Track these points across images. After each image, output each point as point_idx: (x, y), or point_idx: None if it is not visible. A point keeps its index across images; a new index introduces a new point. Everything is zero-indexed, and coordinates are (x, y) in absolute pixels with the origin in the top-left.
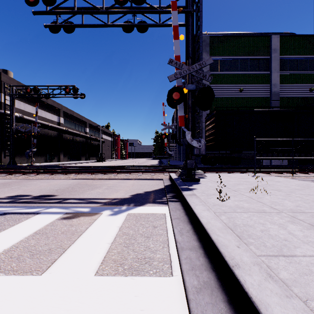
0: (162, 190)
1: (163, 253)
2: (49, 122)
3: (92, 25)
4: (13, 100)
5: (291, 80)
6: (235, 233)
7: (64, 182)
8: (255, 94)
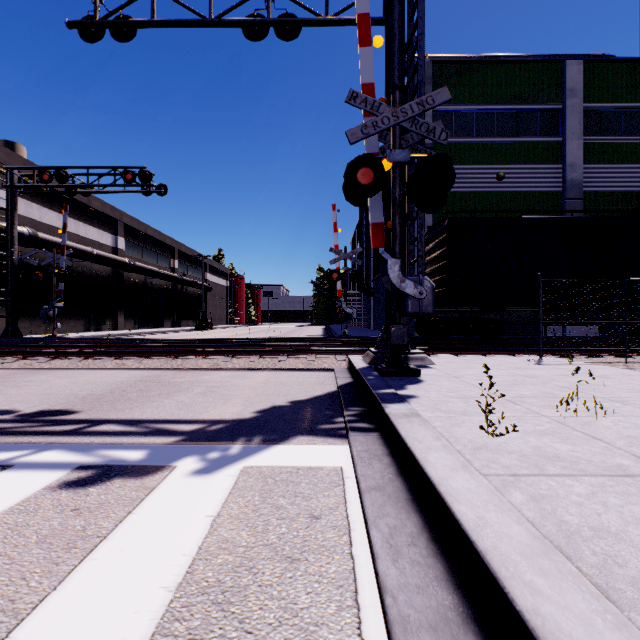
0: (332, 398)
1: (339, 639)
2: (94, 247)
3: (174, 21)
4: (15, 198)
5: (608, 156)
6: (586, 574)
7: (109, 376)
8: (531, 187)
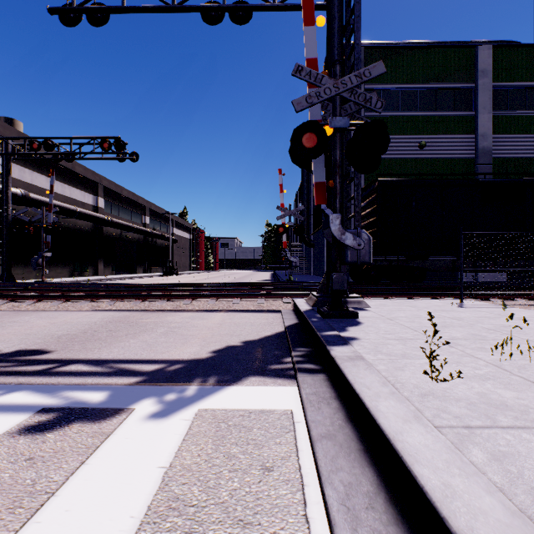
0: (280, 338)
1: None
2: (77, 205)
3: (142, 7)
4: (9, 164)
5: (514, 127)
6: None
7: (84, 317)
8: (448, 154)
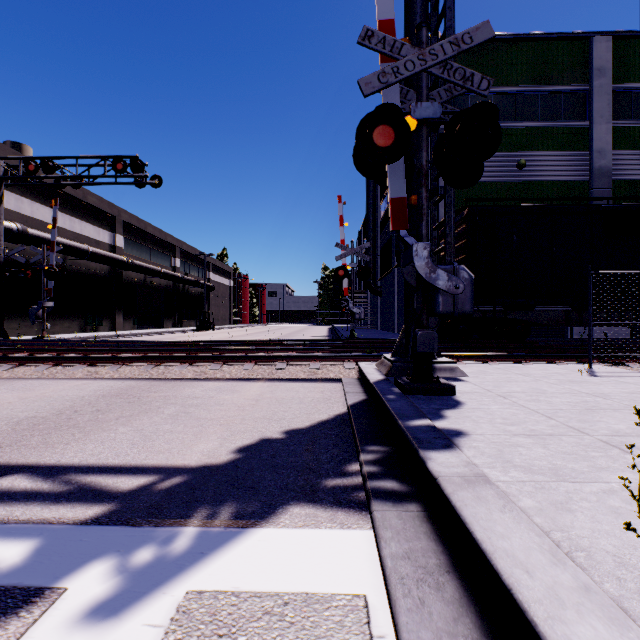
0: (341, 425)
1: None
2: (90, 244)
3: None
4: None
5: (639, 141)
6: None
7: (72, 388)
8: (555, 175)
